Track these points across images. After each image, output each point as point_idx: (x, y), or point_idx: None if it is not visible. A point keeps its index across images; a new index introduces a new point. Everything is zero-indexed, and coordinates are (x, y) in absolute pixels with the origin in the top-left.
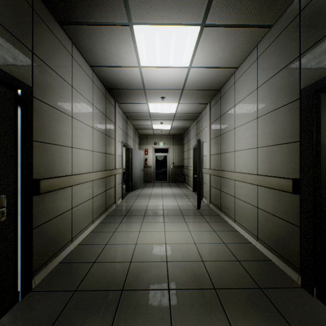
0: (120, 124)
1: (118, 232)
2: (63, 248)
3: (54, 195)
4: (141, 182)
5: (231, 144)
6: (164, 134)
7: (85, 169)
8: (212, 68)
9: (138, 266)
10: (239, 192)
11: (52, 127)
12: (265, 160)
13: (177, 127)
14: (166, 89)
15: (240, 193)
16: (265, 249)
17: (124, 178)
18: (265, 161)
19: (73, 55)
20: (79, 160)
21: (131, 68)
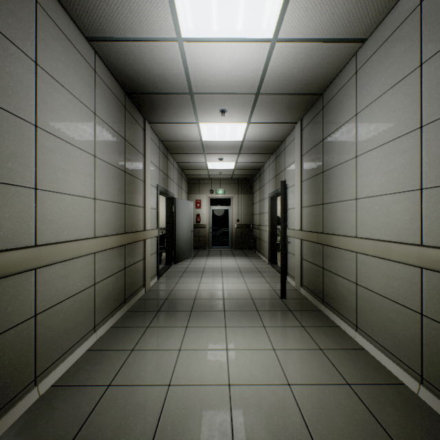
0: (154, 157)
1: (139, 350)
2: (6, 408)
3: None
4: (190, 249)
5: (346, 187)
6: (225, 177)
7: (75, 233)
8: (315, 41)
9: None
10: (367, 277)
11: None
12: None
13: (244, 166)
14: (228, 93)
15: (371, 279)
16: None
17: (163, 243)
18: None
19: None
20: (57, 216)
21: (163, 42)
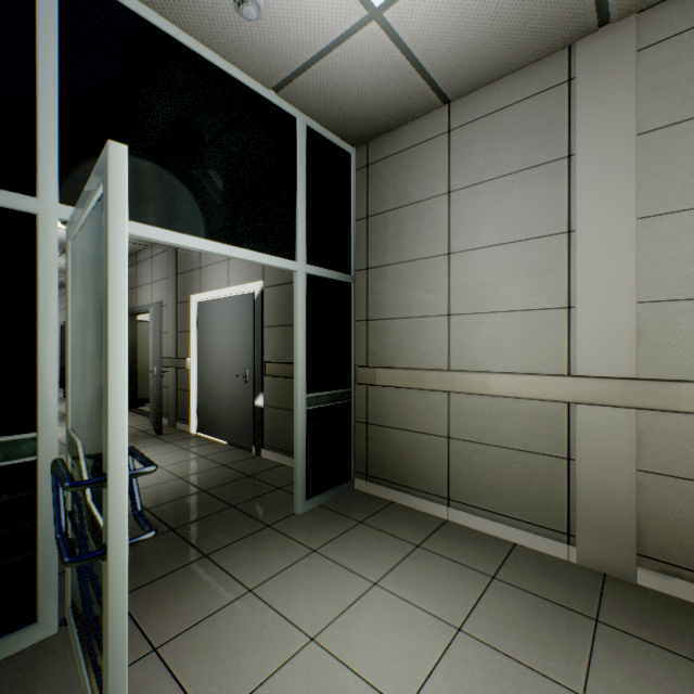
0: None
1: None
2: None
3: None
4: None
5: None
6: None
7: None
8: None
9: None
10: None
11: None
12: None
13: None
14: None
15: None
16: None
17: None
18: None
19: None
20: None
21: None
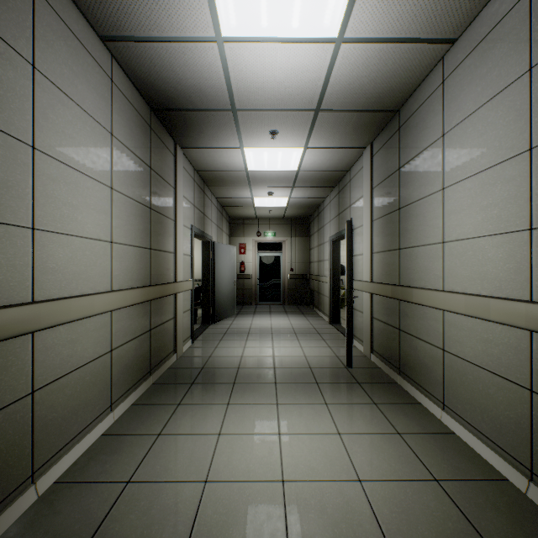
0: (188, 191)
1: (168, 435)
2: None
3: None
4: (232, 305)
5: (430, 228)
6: (275, 216)
7: (86, 286)
8: (392, 42)
9: None
10: (458, 341)
11: None
12: None
13: (299, 203)
14: (281, 110)
15: (463, 344)
16: None
17: (199, 298)
18: None
19: None
20: (61, 264)
21: (199, 43)
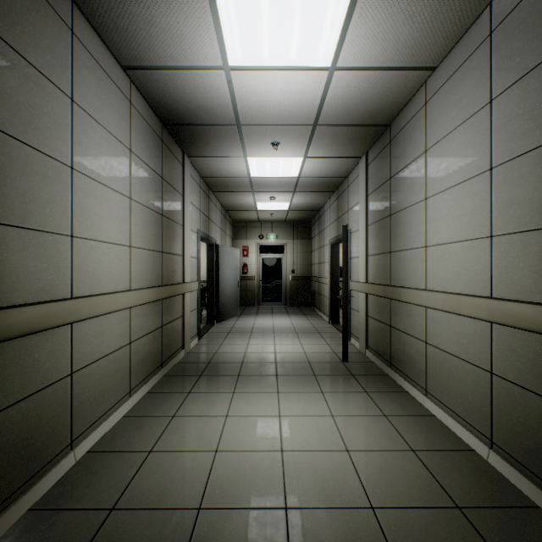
0: (194, 197)
1: (181, 416)
2: (44, 471)
3: (14, 350)
4: (235, 306)
5: (416, 233)
6: (277, 219)
7: (111, 285)
8: (379, 69)
9: (217, 525)
10: (437, 334)
11: (5, 184)
12: (515, 265)
13: (301, 207)
14: (281, 124)
15: (441, 336)
16: (516, 474)
17: (204, 299)
18: (515, 268)
19: (74, 31)
20: (92, 266)
21: (208, 71)
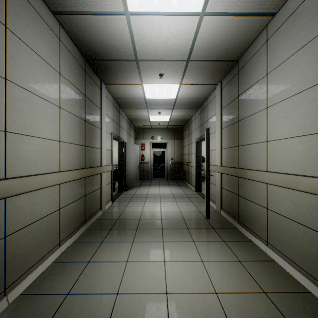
0: (109, 111)
1: (94, 262)
2: None
3: None
4: (136, 180)
5: (258, 132)
6: (162, 127)
7: (42, 168)
8: (235, 15)
9: None
10: (277, 203)
11: None
12: None
13: (177, 119)
14: (165, 60)
15: (280, 205)
16: None
17: (117, 176)
18: None
19: None
20: (25, 154)
21: (114, 16)
